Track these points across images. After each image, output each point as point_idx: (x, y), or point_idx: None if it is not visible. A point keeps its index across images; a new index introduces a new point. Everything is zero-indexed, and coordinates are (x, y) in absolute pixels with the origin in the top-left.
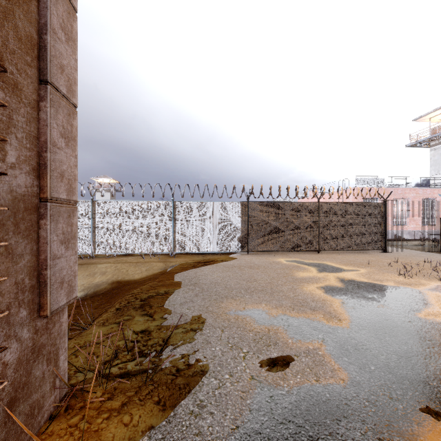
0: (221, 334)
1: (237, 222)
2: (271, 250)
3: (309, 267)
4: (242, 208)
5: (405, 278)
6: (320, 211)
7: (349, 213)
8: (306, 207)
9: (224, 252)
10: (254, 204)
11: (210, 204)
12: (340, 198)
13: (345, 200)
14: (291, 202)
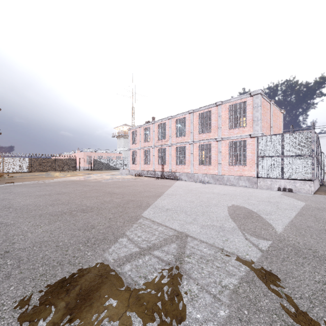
0: (16, 175)
1: (27, 163)
2: (39, 171)
3: (44, 173)
4: (29, 159)
5: (60, 173)
6: (56, 161)
7: (65, 161)
8: (51, 159)
9: (22, 172)
10: (33, 159)
11: (17, 158)
12: (81, 155)
13: (82, 156)
14: (46, 158)
